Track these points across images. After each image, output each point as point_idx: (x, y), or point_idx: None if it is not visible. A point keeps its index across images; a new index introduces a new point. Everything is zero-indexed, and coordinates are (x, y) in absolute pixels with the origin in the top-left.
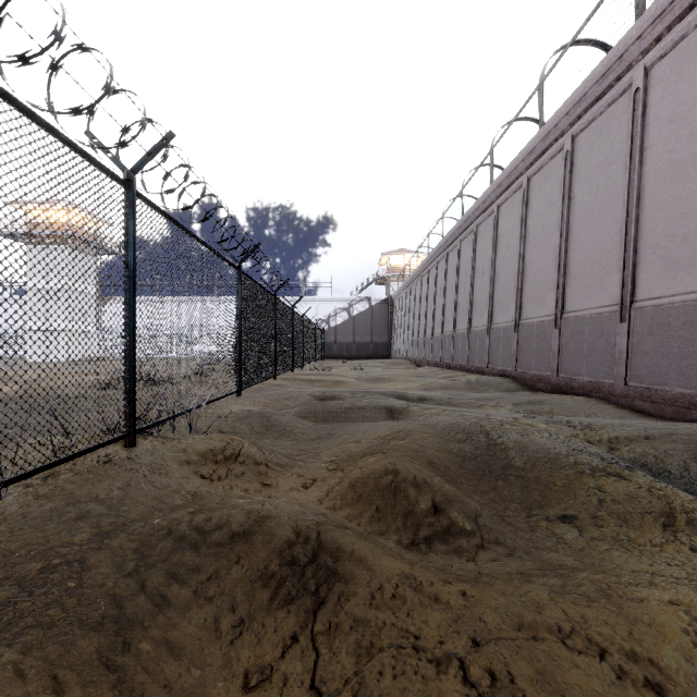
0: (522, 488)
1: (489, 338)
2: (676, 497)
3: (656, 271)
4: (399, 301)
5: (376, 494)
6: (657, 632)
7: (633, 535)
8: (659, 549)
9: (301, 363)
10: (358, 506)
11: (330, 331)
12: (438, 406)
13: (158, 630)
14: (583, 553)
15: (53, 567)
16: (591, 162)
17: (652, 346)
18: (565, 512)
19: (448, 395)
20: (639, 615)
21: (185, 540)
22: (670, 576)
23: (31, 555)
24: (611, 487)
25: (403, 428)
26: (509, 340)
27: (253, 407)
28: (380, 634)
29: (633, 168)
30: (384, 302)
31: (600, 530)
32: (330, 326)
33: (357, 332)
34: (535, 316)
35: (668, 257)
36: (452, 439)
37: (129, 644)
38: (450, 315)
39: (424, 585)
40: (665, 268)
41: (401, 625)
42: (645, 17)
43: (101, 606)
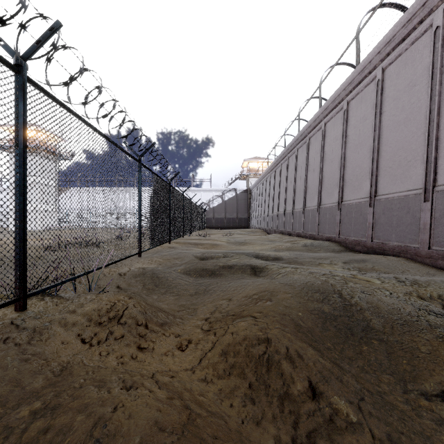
0: (388, 355)
1: (319, 214)
2: None
3: None
4: (255, 190)
5: (248, 368)
6: None
7: None
8: None
9: (189, 231)
10: (230, 381)
11: (210, 210)
12: (290, 265)
13: None
14: None
15: None
16: (398, 86)
17: None
18: (443, 388)
19: (293, 255)
20: None
21: None
22: None
23: None
24: None
25: (267, 288)
26: (333, 215)
27: (150, 265)
28: None
29: (434, 86)
30: (245, 191)
31: None
32: (210, 207)
33: (228, 211)
34: (353, 198)
35: None
36: (311, 299)
37: None
38: (290, 199)
39: None
40: None
41: None
42: None
43: None
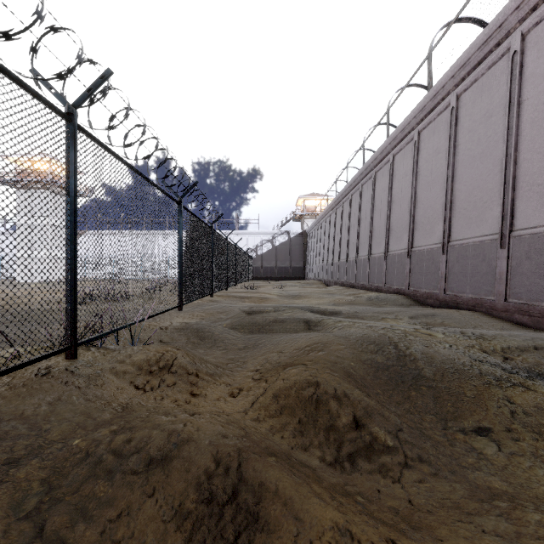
0: (434, 399)
1: (386, 262)
2: None
3: (532, 205)
4: (312, 234)
5: (298, 407)
6: None
7: None
8: None
9: (233, 283)
10: (281, 419)
11: (257, 258)
12: (348, 319)
13: None
14: (507, 472)
15: None
16: (474, 116)
17: (530, 268)
18: (480, 424)
19: (354, 309)
20: None
21: (100, 466)
22: None
23: None
24: (520, 399)
25: (320, 340)
26: (402, 264)
27: (191, 320)
28: None
29: (511, 118)
30: (300, 235)
31: (518, 445)
32: (257, 254)
33: (279, 259)
34: (425, 244)
35: (543, 192)
36: (365, 350)
37: None
38: (353, 244)
39: None
40: (541, 202)
41: None
42: None
43: None
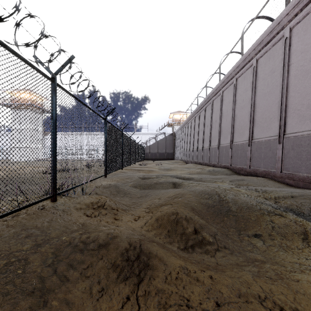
0: (235, 221)
1: (218, 150)
2: (308, 225)
3: (295, 120)
4: (178, 134)
5: (168, 224)
6: (308, 298)
7: (288, 244)
8: (301, 251)
9: (134, 162)
10: (159, 230)
11: (147, 147)
12: (196, 182)
13: (61, 294)
14: (265, 253)
15: (11, 263)
16: (265, 71)
17: (293, 155)
18: (256, 232)
19: (200, 177)
20: (298, 289)
21: (77, 248)
22: (308, 265)
23: (1, 256)
24: (277, 220)
25: (180, 192)
26: (227, 151)
27: (112, 182)
28: (170, 298)
29: (284, 73)
30: (171, 134)
31: (273, 241)
32: (147, 145)
33: (159, 148)
34: (239, 141)
35: (300, 114)
36: (203, 197)
37: (46, 302)
38: (201, 140)
39: (191, 272)
40: (299, 119)
41: (180, 293)
42: (290, 5)
43: (34, 282)
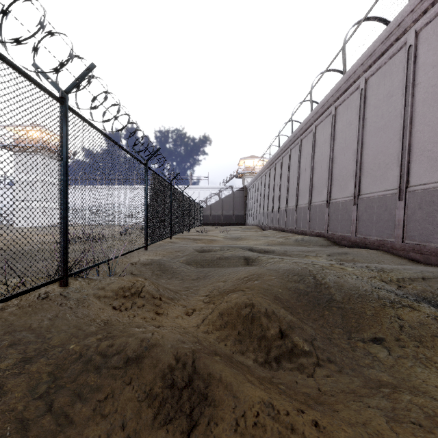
0: (342, 316)
1: (309, 211)
2: None
3: (423, 166)
4: (251, 188)
5: (238, 322)
6: None
7: (428, 354)
8: None
9: (188, 228)
10: (225, 331)
11: (207, 208)
12: (278, 256)
13: None
14: (394, 370)
15: None
16: (378, 96)
17: (421, 216)
18: (376, 335)
19: (283, 249)
20: None
21: (91, 364)
22: None
23: None
24: (407, 316)
25: (256, 272)
26: (323, 213)
27: (155, 257)
28: None
29: (407, 98)
30: (242, 189)
31: (403, 350)
32: (207, 204)
33: (224, 208)
34: (340, 197)
35: (432, 157)
36: (290, 280)
37: None
38: (284, 197)
39: (281, 414)
40: (430, 164)
41: None
42: None
43: (7, 431)
